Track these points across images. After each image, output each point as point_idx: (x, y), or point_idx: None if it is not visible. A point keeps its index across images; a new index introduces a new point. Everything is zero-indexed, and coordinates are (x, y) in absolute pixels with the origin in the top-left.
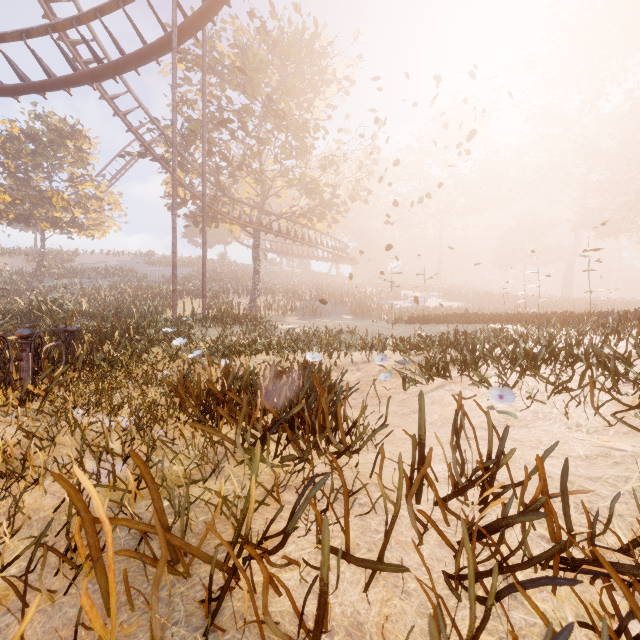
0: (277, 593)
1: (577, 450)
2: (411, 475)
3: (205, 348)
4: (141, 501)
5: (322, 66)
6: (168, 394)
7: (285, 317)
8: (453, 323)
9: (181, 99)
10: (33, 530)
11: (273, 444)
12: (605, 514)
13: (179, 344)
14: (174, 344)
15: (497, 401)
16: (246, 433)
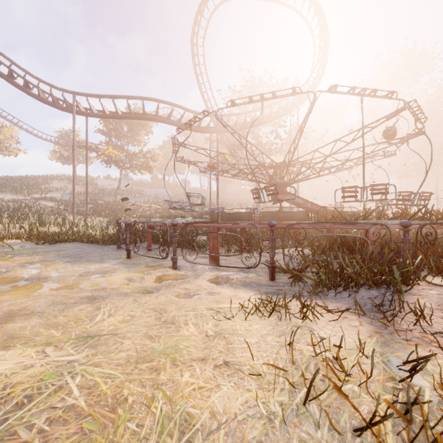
0: None
1: None
2: None
3: None
4: None
5: None
6: None
7: None
8: None
9: (229, 112)
10: None
11: None
12: None
13: None
14: None
15: None
16: None
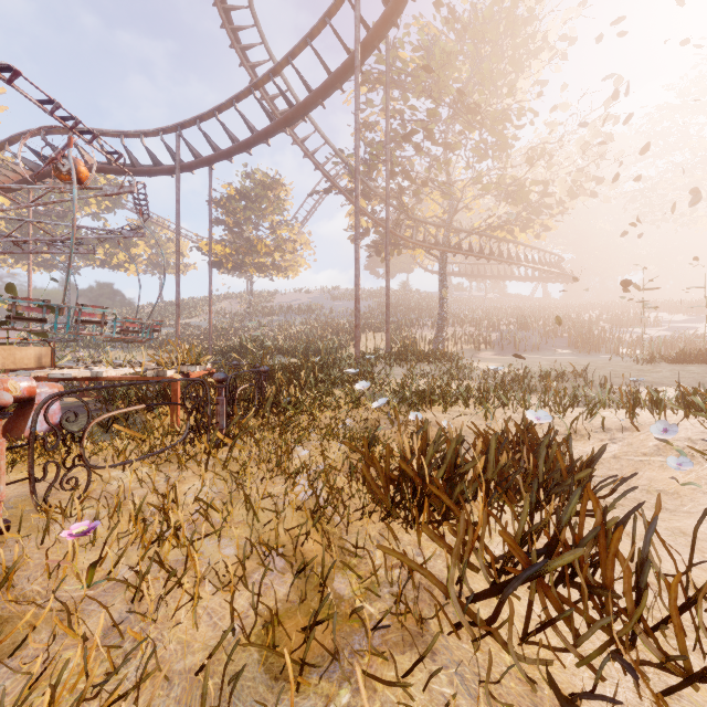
0: None
1: None
2: None
3: (390, 395)
4: (309, 675)
5: (528, 33)
6: (350, 457)
7: (478, 352)
8: None
9: (363, 125)
10: (170, 699)
11: None
12: None
13: (362, 388)
14: (357, 388)
15: None
16: (462, 562)
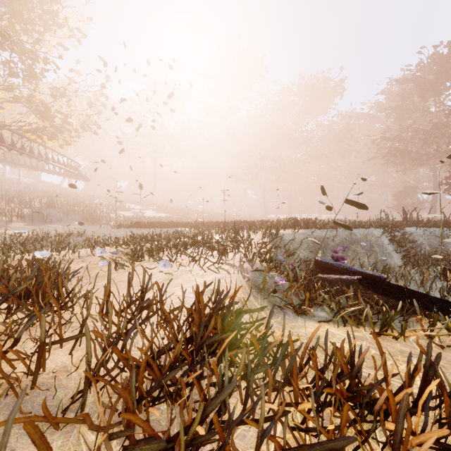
0: (13, 368)
1: (192, 284)
2: (103, 304)
3: None
4: None
5: (53, 9)
6: None
7: (10, 223)
8: (159, 227)
9: None
10: None
11: (3, 315)
12: (190, 303)
13: None
14: None
15: (163, 267)
16: None
